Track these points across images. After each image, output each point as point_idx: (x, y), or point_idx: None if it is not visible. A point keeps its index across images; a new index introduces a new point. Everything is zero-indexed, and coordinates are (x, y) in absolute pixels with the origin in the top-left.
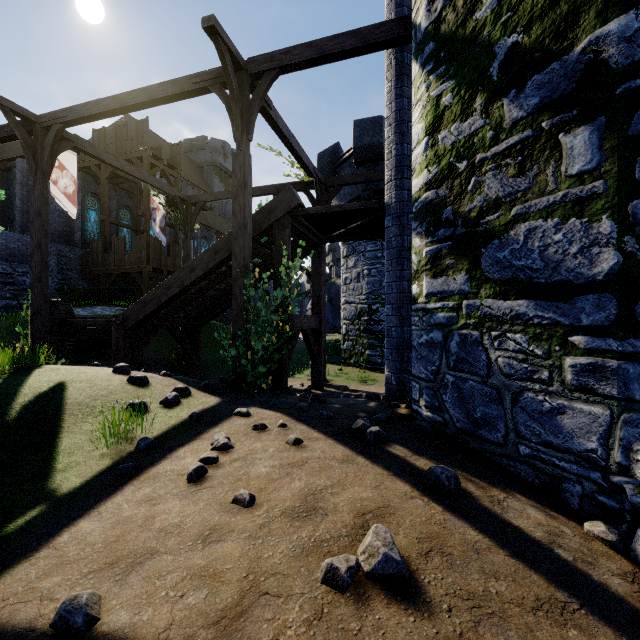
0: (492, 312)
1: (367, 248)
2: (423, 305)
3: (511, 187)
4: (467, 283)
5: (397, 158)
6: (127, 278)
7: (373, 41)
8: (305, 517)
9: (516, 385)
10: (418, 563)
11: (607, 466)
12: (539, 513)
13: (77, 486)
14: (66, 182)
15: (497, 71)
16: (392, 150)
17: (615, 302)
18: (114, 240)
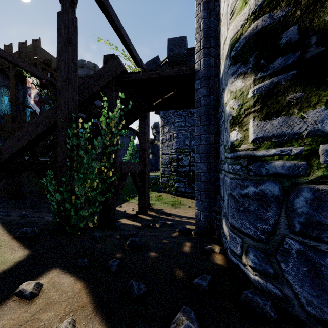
0: None
1: (176, 120)
2: (249, 152)
3: None
4: None
5: (205, 30)
6: None
7: None
8: None
9: None
10: None
11: None
12: None
13: None
14: None
15: None
16: (201, 24)
17: None
18: (18, 114)
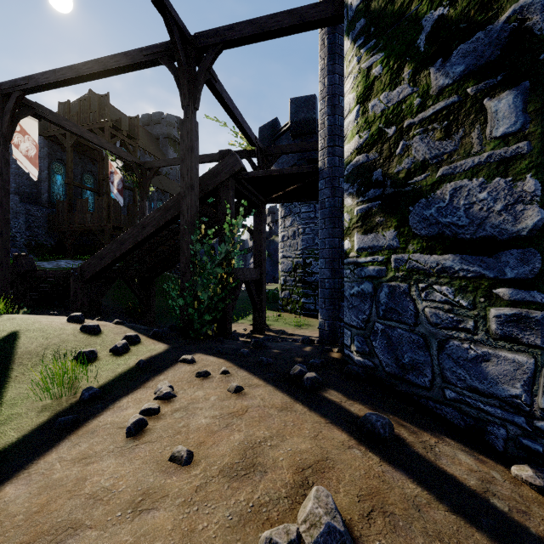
0: (419, 265)
1: (302, 210)
2: (354, 259)
3: (437, 149)
4: (396, 239)
5: (329, 128)
6: (90, 235)
7: (308, 20)
8: (243, 476)
9: (442, 333)
10: (361, 528)
11: (531, 411)
12: (469, 458)
13: (13, 442)
14: (28, 146)
15: (424, 42)
16: (325, 120)
17: (539, 256)
18: (78, 201)
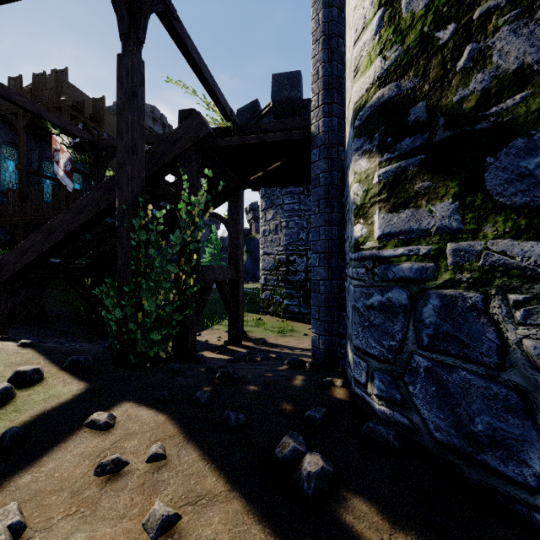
0: (510, 261)
1: (285, 201)
2: (374, 252)
3: None
4: (456, 215)
5: (325, 79)
6: None
7: None
8: None
9: None
10: None
11: None
12: None
13: None
14: None
15: None
16: (319, 70)
17: None
18: (31, 190)
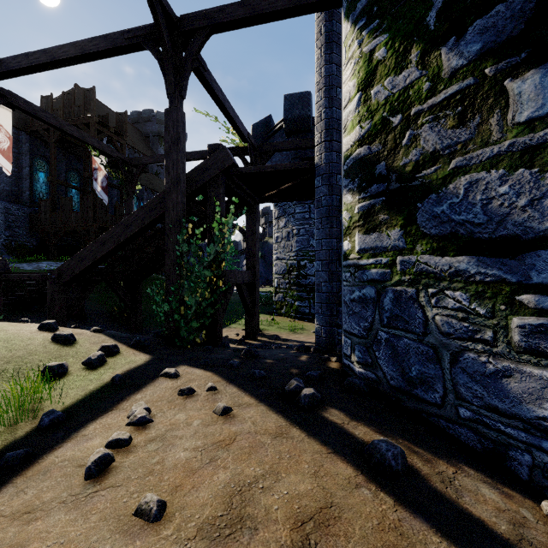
0: (429, 268)
1: (296, 210)
2: (355, 261)
3: (450, 139)
4: (402, 239)
5: (326, 121)
6: (75, 235)
7: (305, 2)
8: (228, 537)
9: (455, 344)
10: None
11: None
12: (493, 492)
13: None
14: None
15: (434, 20)
16: (322, 113)
17: None
18: (62, 200)
